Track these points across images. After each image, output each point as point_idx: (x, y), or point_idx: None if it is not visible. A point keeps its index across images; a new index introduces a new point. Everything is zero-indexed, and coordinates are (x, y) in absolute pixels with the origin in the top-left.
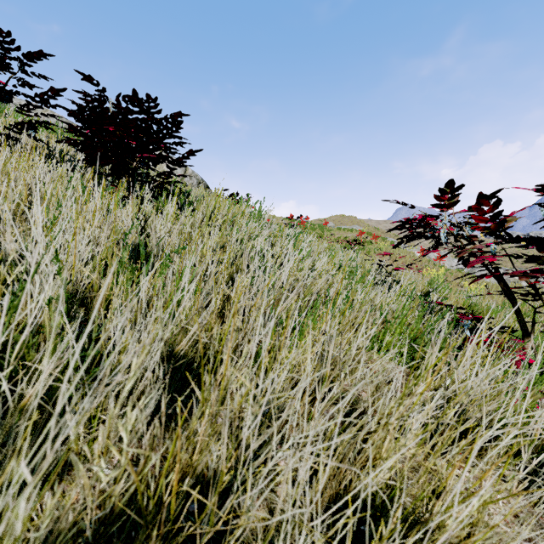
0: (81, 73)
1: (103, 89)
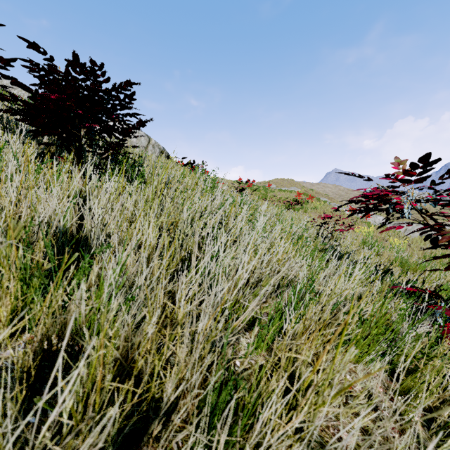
0: (25, 40)
1: (50, 58)
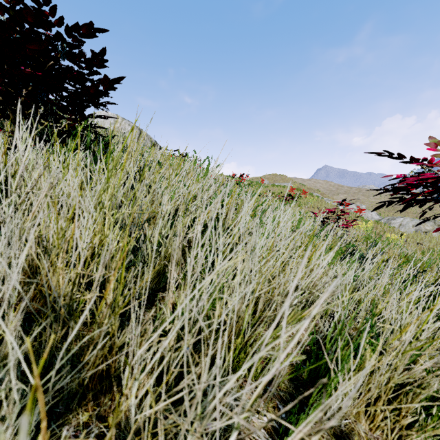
0: None
1: None
